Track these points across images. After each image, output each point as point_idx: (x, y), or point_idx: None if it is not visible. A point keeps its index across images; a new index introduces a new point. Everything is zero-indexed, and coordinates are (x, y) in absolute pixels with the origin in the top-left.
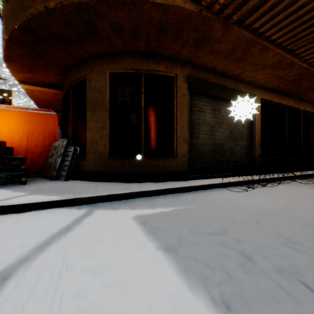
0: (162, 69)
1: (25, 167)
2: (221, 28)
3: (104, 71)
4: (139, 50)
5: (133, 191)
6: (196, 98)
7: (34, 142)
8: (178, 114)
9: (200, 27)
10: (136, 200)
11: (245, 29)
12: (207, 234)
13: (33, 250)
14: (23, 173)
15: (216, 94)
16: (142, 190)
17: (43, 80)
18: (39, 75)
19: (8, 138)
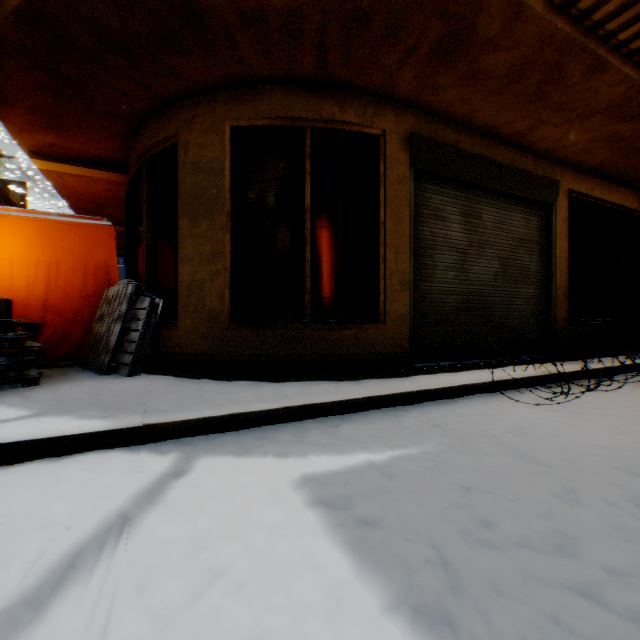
0: (353, 118)
1: (36, 344)
2: (502, 10)
3: (219, 123)
4: (300, 72)
5: (290, 404)
6: (427, 187)
7: (61, 288)
8: (388, 222)
9: (452, 7)
10: (297, 427)
11: (559, 14)
12: (518, 546)
13: (4, 617)
14: (30, 359)
15: (473, 178)
16: (311, 401)
17: (83, 151)
18: (74, 137)
19: (2, 279)
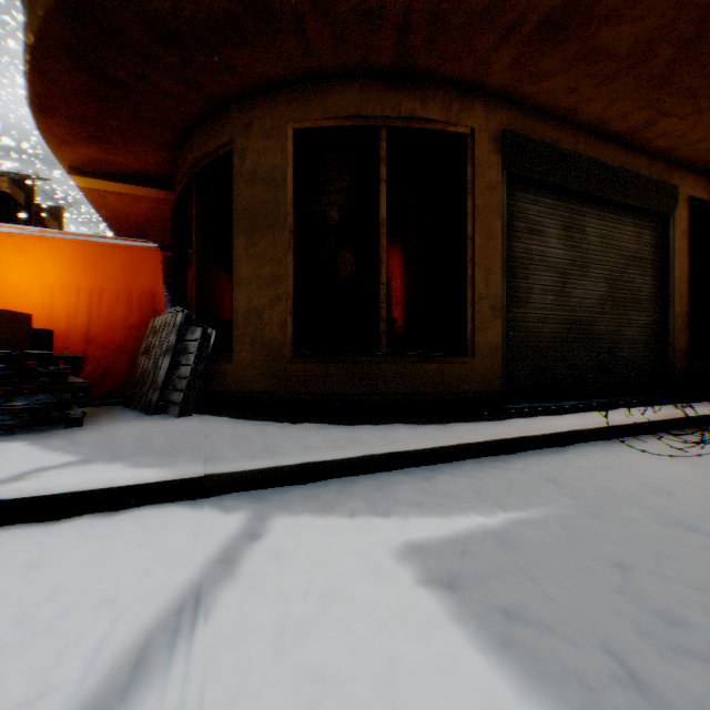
0: (436, 115)
1: (79, 380)
2: None
3: (281, 126)
4: (375, 61)
5: (371, 451)
6: (521, 195)
7: (103, 318)
8: (477, 237)
9: None
10: (381, 480)
11: None
12: None
13: None
14: (73, 397)
15: (576, 184)
16: (395, 448)
17: (126, 165)
18: (118, 150)
19: (41, 308)
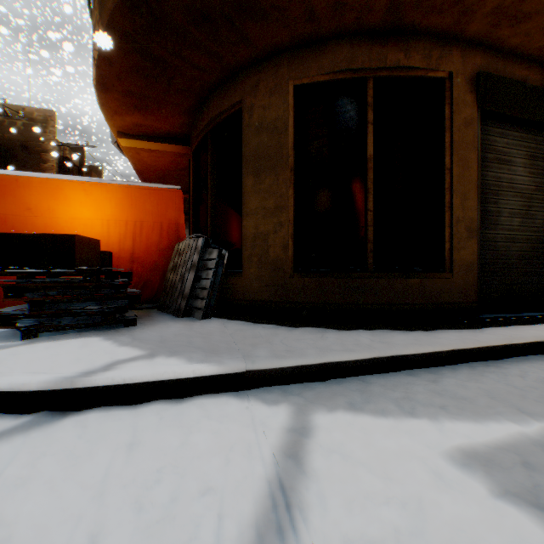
0: (418, 63)
1: (131, 290)
2: None
3: (283, 84)
4: (367, 20)
5: (378, 354)
6: (490, 130)
7: (143, 243)
8: (454, 167)
9: None
10: (390, 380)
11: None
12: None
13: None
14: (129, 303)
15: (542, 117)
16: (398, 352)
17: (157, 128)
18: (152, 116)
19: (100, 236)
